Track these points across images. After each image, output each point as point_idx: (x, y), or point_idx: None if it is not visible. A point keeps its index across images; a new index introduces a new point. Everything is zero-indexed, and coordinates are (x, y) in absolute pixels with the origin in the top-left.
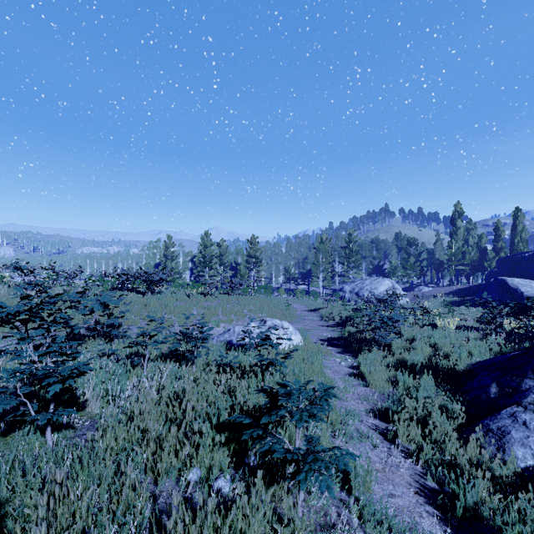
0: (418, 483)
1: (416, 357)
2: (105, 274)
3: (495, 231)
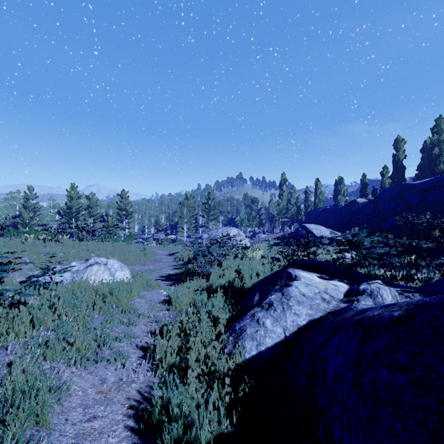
0: (142, 396)
1: (220, 281)
2: None
3: (305, 194)
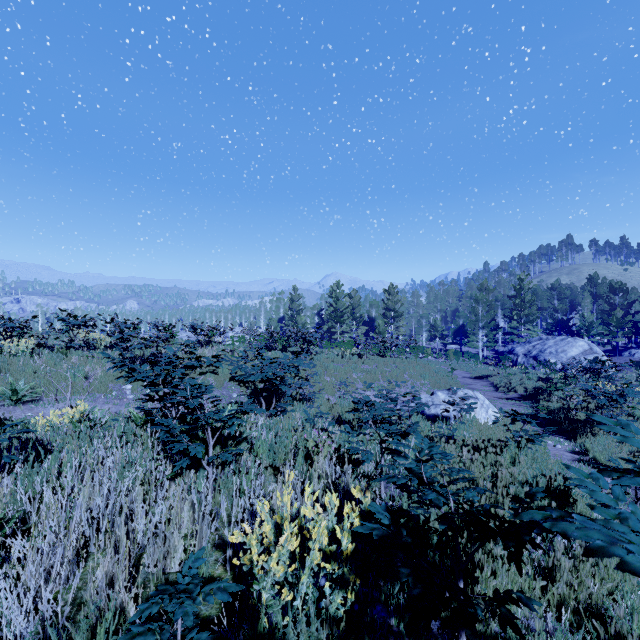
0: None
1: None
2: (246, 332)
3: None
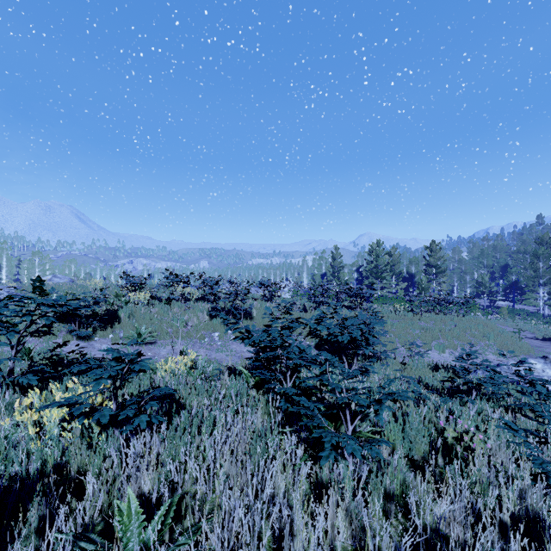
0: None
1: None
2: (299, 287)
3: None
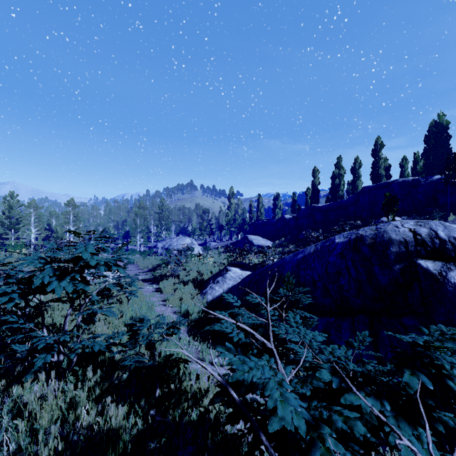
0: (173, 311)
1: (189, 277)
2: None
3: (250, 207)
